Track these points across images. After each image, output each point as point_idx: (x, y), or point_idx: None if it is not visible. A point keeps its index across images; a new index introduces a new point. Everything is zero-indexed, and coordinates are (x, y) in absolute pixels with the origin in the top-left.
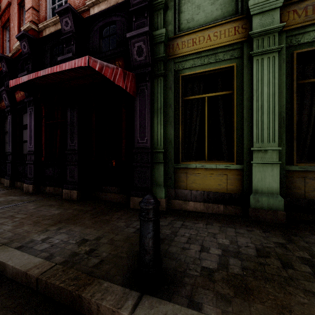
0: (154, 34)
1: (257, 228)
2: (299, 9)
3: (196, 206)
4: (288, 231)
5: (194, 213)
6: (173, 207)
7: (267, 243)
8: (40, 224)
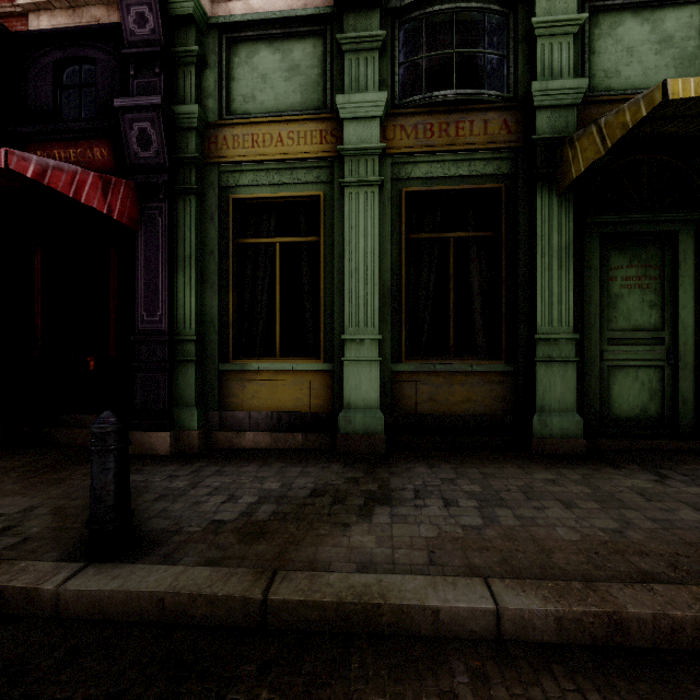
0: (176, 110)
1: (339, 463)
2: (409, 126)
3: (258, 439)
4: (380, 462)
5: (251, 452)
6: (217, 445)
7: (335, 481)
8: None
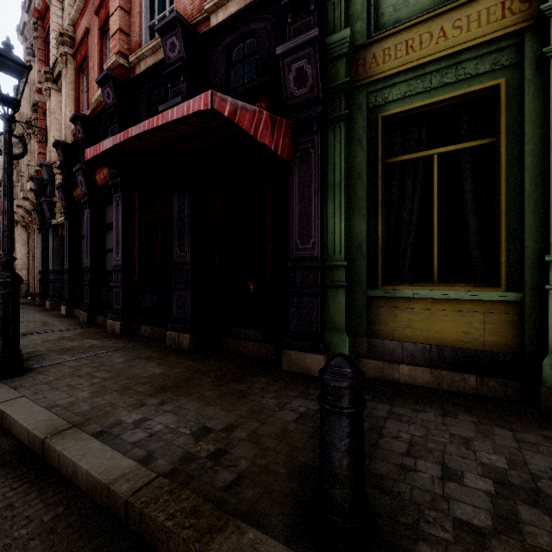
0: (327, 42)
1: None
2: None
3: (414, 374)
4: None
5: (410, 388)
6: (366, 373)
7: None
8: (131, 392)
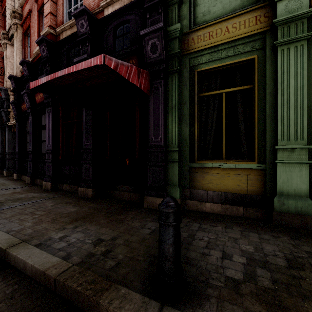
0: (168, 29)
1: (283, 234)
2: None
3: (213, 207)
4: None
5: (211, 215)
6: (189, 208)
7: (298, 253)
8: (57, 222)
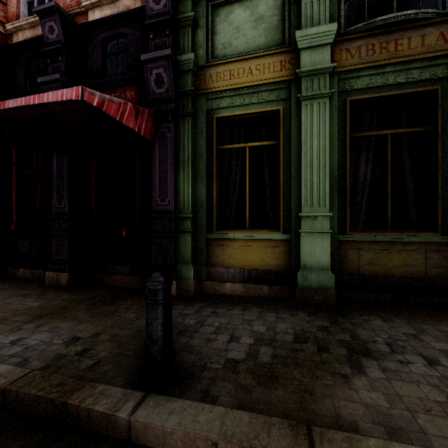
0: (179, 59)
1: (302, 311)
2: (353, 48)
3: (234, 288)
4: (336, 312)
5: (231, 297)
6: (205, 291)
7: (309, 328)
8: (8, 322)
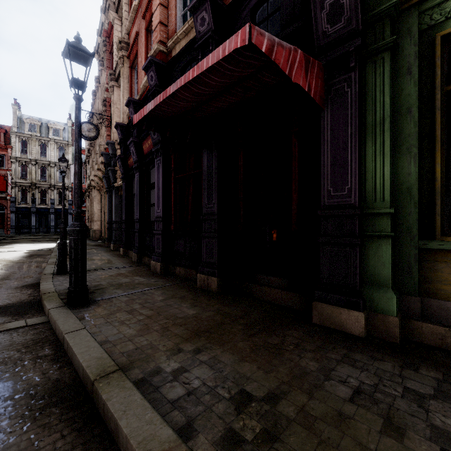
0: None
1: None
2: None
3: None
4: None
5: None
6: (419, 338)
7: None
8: (169, 334)
